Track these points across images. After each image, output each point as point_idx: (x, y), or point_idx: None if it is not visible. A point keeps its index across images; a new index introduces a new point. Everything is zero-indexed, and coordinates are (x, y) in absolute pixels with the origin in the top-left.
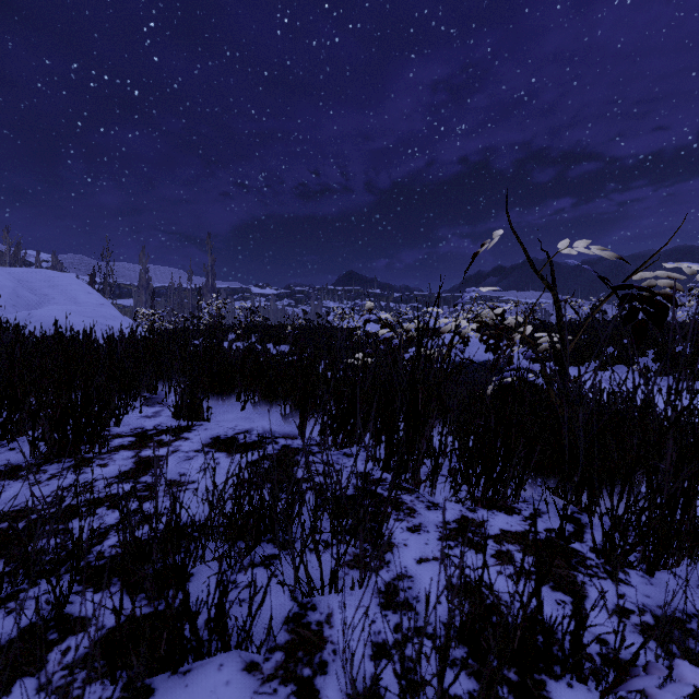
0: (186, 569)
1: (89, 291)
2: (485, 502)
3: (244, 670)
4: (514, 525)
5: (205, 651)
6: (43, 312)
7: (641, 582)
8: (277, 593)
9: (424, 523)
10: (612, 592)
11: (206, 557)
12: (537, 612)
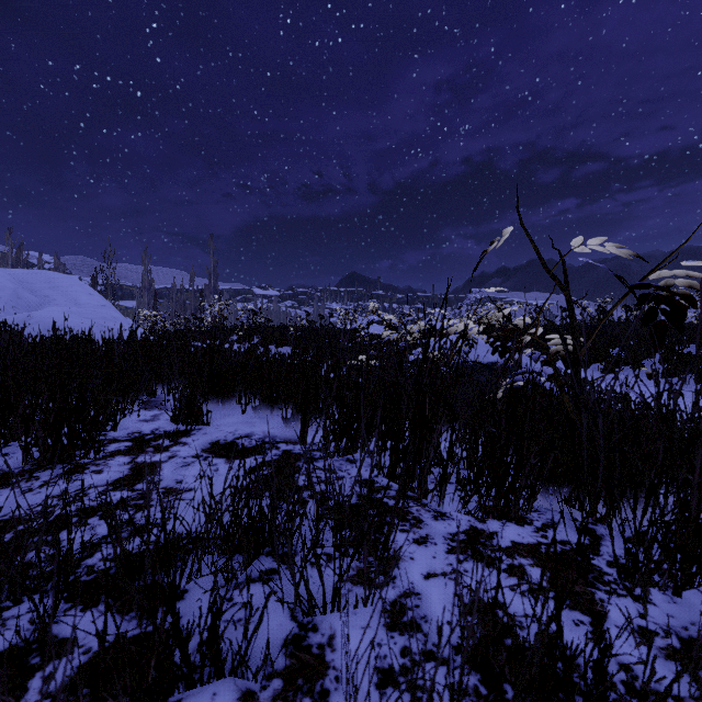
0: (176, 591)
1: (90, 292)
2: (496, 514)
3: (239, 699)
4: (526, 537)
5: (198, 678)
6: (42, 314)
7: (664, 600)
8: (276, 612)
9: (431, 535)
10: (633, 611)
11: (202, 572)
12: (557, 637)
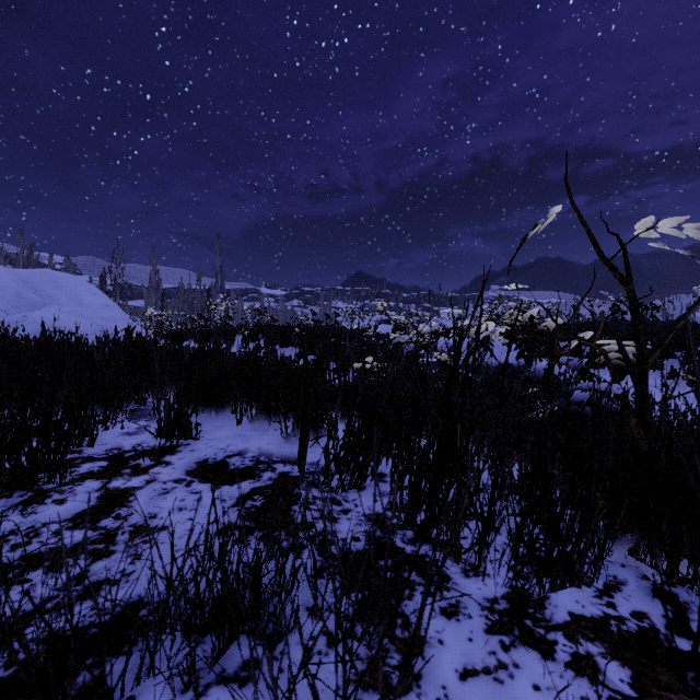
0: None
1: (94, 292)
2: (556, 587)
3: None
4: (588, 606)
5: None
6: (39, 314)
7: None
8: None
9: (462, 601)
10: None
11: (159, 663)
12: None
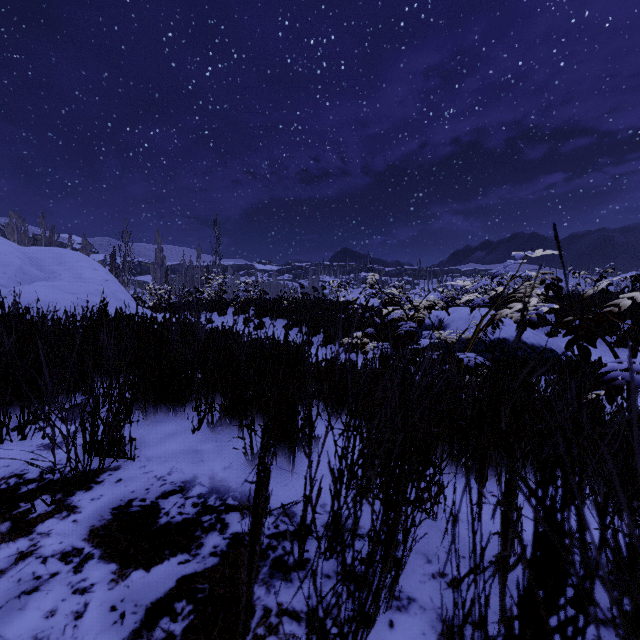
0: None
1: (95, 267)
2: None
3: None
4: None
5: None
6: (23, 289)
7: None
8: None
9: None
10: None
11: None
12: None
